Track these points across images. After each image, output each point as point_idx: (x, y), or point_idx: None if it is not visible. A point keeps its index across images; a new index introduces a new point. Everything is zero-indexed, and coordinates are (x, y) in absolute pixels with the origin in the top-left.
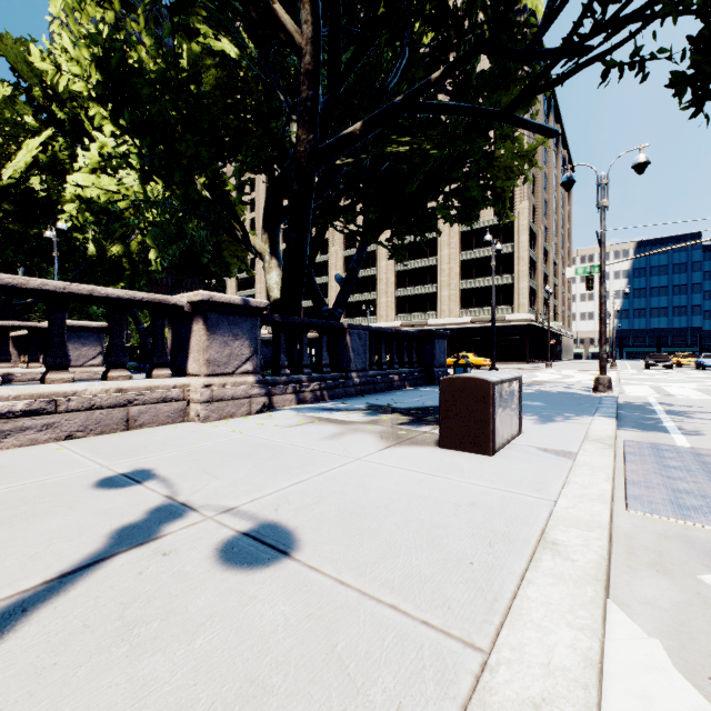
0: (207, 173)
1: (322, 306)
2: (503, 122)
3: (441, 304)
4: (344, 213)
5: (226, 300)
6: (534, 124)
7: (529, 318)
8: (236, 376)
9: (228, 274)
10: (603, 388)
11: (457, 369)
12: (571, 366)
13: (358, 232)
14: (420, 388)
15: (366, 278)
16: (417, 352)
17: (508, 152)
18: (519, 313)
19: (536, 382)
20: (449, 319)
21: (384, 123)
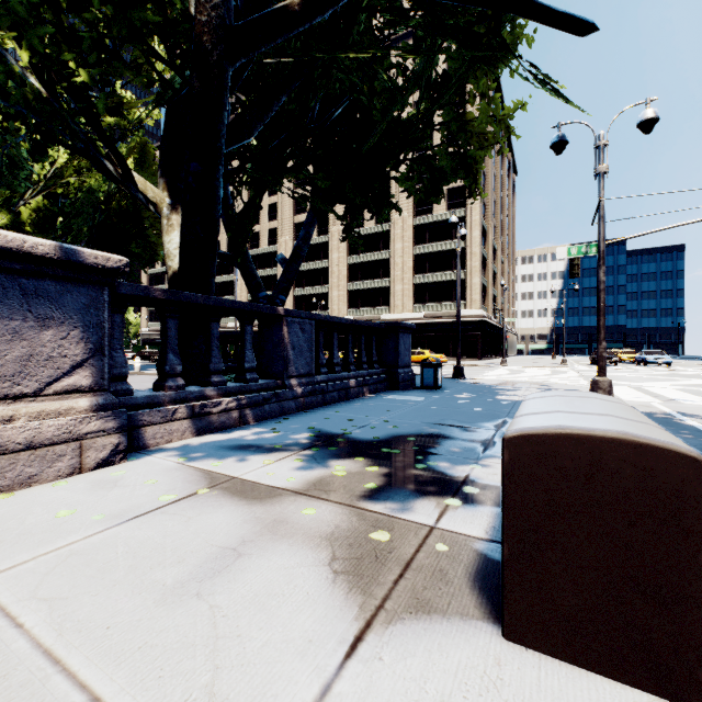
0: (28, 38)
1: (259, 291)
2: (513, 12)
3: (394, 299)
4: (287, 174)
5: (8, 243)
6: (560, 13)
7: (481, 314)
8: (44, 398)
9: (154, 257)
10: (604, 393)
11: (425, 370)
12: (522, 362)
13: (303, 195)
14: (383, 395)
15: (317, 270)
16: (377, 349)
17: (482, 114)
18: (471, 309)
19: (508, 383)
20: (402, 314)
21: (338, 2)
